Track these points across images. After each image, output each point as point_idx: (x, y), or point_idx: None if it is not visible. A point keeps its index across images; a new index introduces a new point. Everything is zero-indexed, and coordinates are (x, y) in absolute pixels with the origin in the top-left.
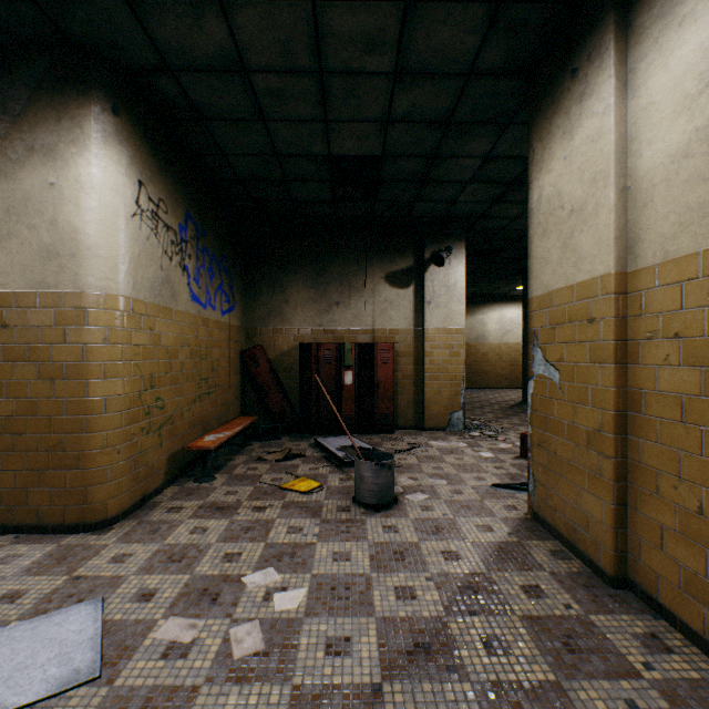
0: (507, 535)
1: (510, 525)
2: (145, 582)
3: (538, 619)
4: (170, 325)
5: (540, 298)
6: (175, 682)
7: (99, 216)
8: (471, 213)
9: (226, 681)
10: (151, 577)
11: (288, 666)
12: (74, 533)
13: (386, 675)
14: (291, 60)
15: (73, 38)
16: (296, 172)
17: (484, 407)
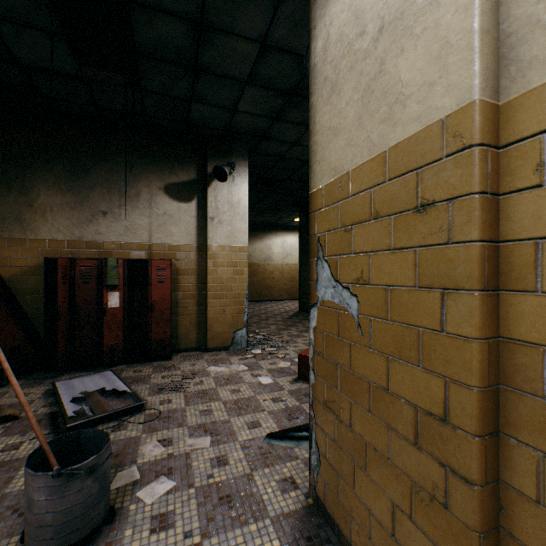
0: None
1: (286, 538)
2: None
3: None
4: None
5: (327, 188)
6: None
7: None
8: (253, 130)
9: None
10: None
11: None
12: None
13: None
14: None
15: None
16: None
17: (269, 318)
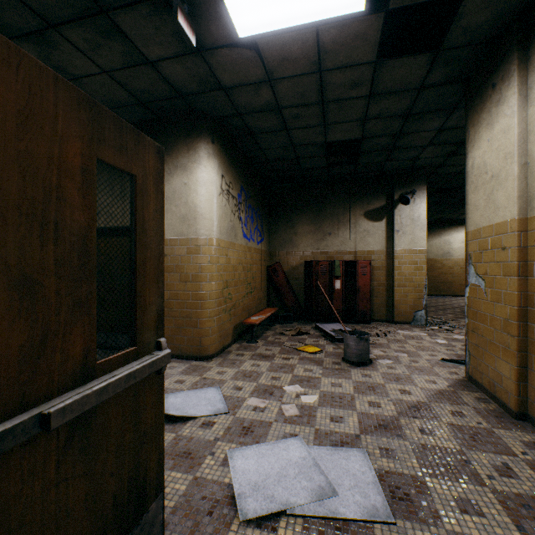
0: (446, 387)
1: (449, 382)
2: (236, 383)
3: (457, 425)
4: (234, 252)
5: (472, 232)
6: (261, 419)
7: (206, 198)
8: (431, 164)
9: (284, 422)
10: (238, 382)
11: (312, 422)
12: (195, 360)
13: (362, 432)
14: (306, 100)
15: (196, 109)
16: (304, 153)
17: (446, 309)
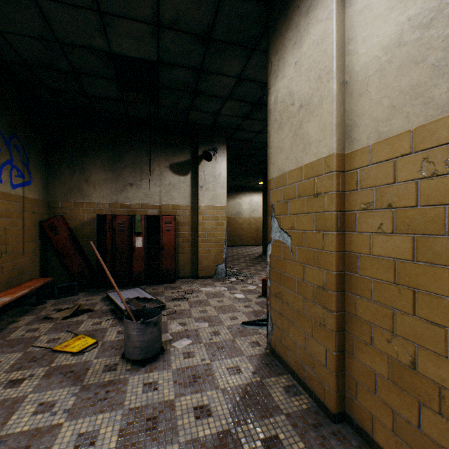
0: (252, 375)
1: (254, 363)
2: None
3: None
4: None
5: (276, 179)
6: None
7: None
8: (230, 125)
9: None
10: None
11: None
12: None
13: None
14: None
15: None
16: (83, 65)
17: (240, 258)
